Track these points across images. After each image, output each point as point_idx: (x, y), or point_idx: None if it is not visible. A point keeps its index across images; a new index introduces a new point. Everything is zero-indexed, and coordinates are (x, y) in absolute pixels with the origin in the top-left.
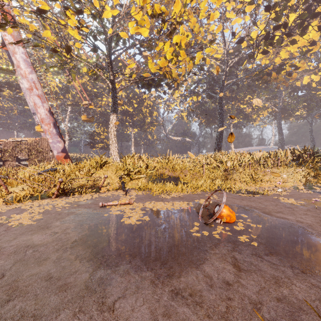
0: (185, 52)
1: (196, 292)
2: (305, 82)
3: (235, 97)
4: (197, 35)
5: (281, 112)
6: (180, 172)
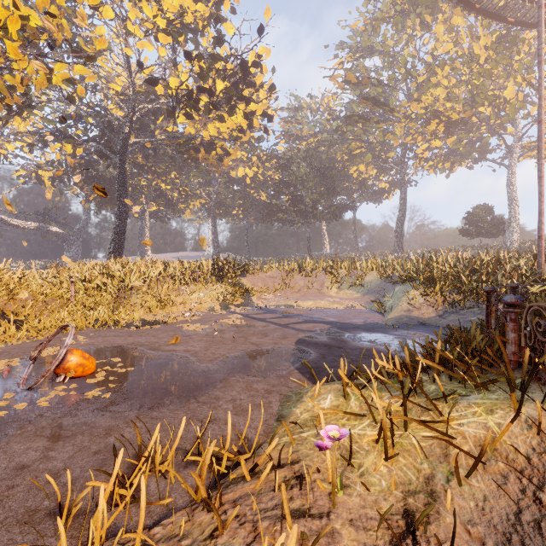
0: (26, 48)
1: None
2: (240, 174)
3: (153, 168)
4: (61, 28)
5: (216, 206)
6: (10, 299)
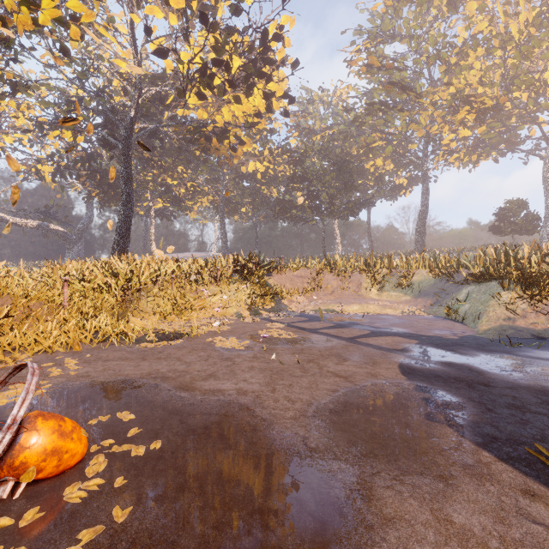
0: None
1: None
2: (251, 169)
3: (159, 162)
4: None
5: (224, 203)
6: None
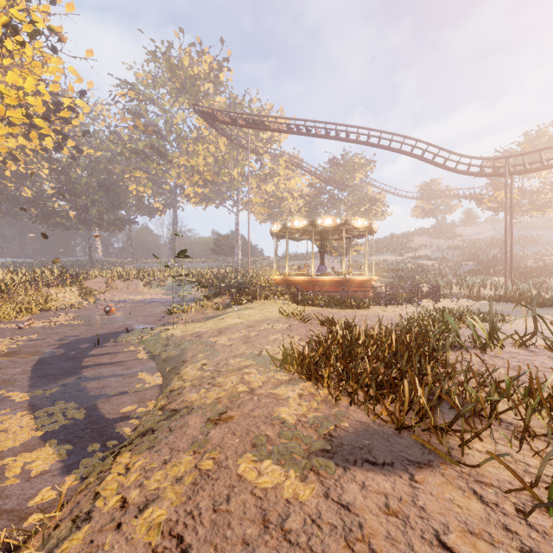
0: None
1: (149, 317)
2: None
3: None
4: None
5: None
6: None
